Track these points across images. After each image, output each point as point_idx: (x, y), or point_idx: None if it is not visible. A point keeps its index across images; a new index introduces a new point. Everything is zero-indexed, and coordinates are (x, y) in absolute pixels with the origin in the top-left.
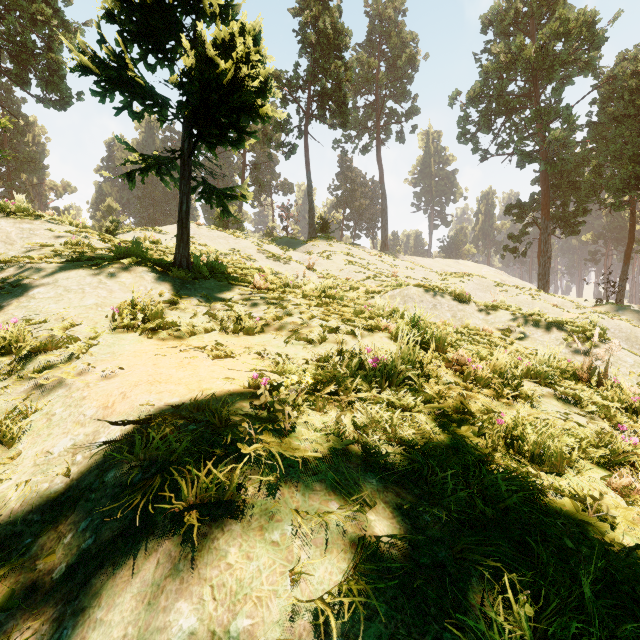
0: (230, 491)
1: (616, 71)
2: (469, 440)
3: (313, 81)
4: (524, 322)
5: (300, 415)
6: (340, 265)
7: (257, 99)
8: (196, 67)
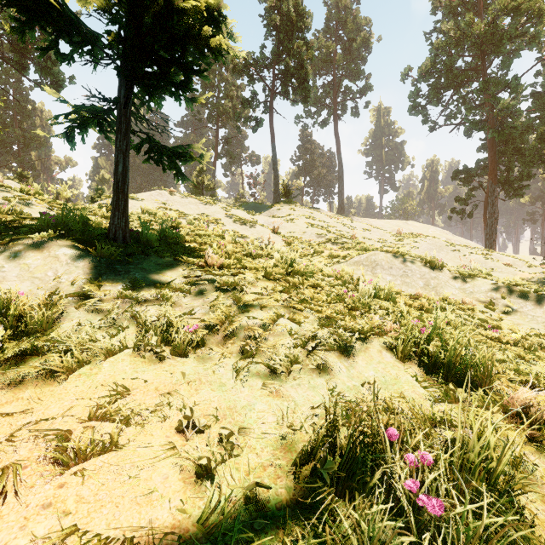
0: None
1: None
2: None
3: (277, 61)
4: (508, 293)
5: None
6: (302, 228)
7: (206, 27)
8: None
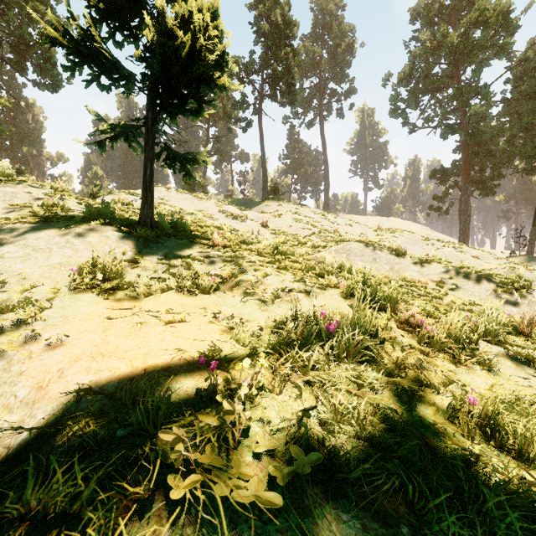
0: None
1: (528, 54)
2: (442, 425)
3: (266, 66)
4: (456, 274)
5: (254, 404)
6: (289, 222)
7: (215, 71)
8: (157, 39)
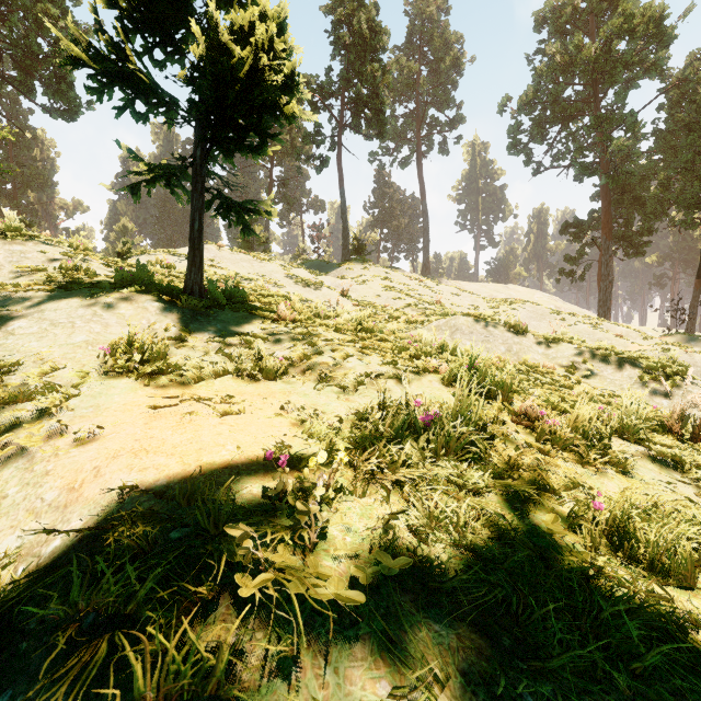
0: (215, 679)
1: (687, 72)
2: (560, 534)
3: (347, 87)
4: (591, 357)
5: (331, 506)
6: (377, 291)
7: (281, 97)
8: (208, 57)
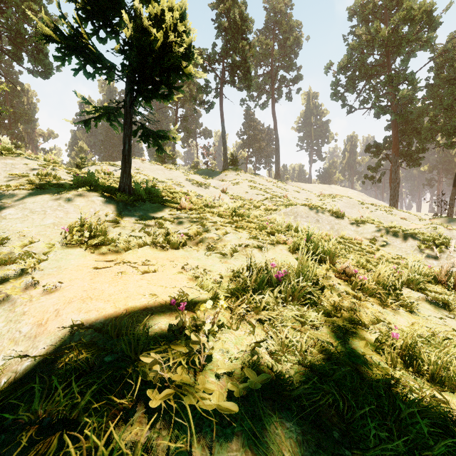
0: None
1: (448, 46)
2: (370, 355)
3: (226, 56)
4: (386, 233)
5: (215, 337)
6: (246, 189)
7: (183, 62)
8: (134, 35)
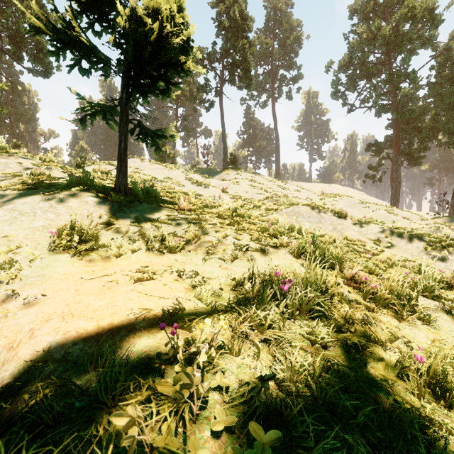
0: None
1: (450, 44)
2: (393, 383)
3: (226, 55)
4: (390, 234)
5: (213, 367)
6: (246, 188)
7: (181, 56)
8: (129, 27)
